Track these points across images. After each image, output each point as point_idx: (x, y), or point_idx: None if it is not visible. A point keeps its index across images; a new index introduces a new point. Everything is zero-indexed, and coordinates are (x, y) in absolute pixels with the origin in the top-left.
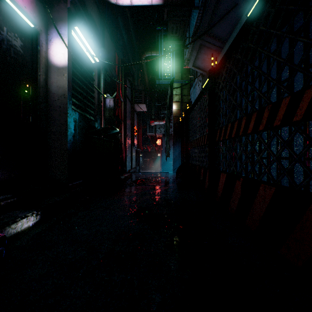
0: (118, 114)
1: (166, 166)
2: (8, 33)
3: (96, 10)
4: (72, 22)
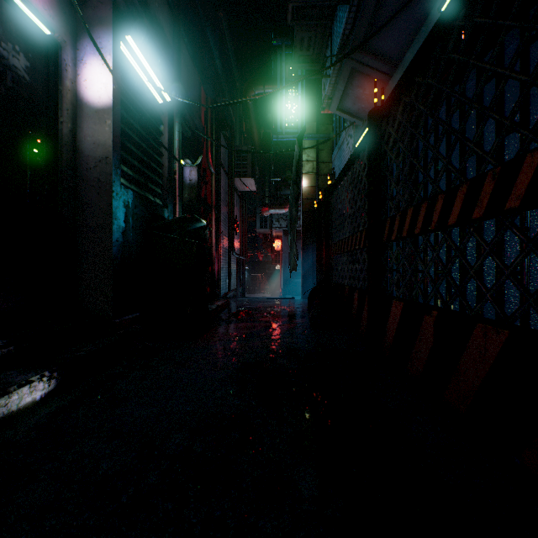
0: (205, 195)
1: (290, 287)
2: (1, 44)
3: (166, 9)
4: (121, 27)
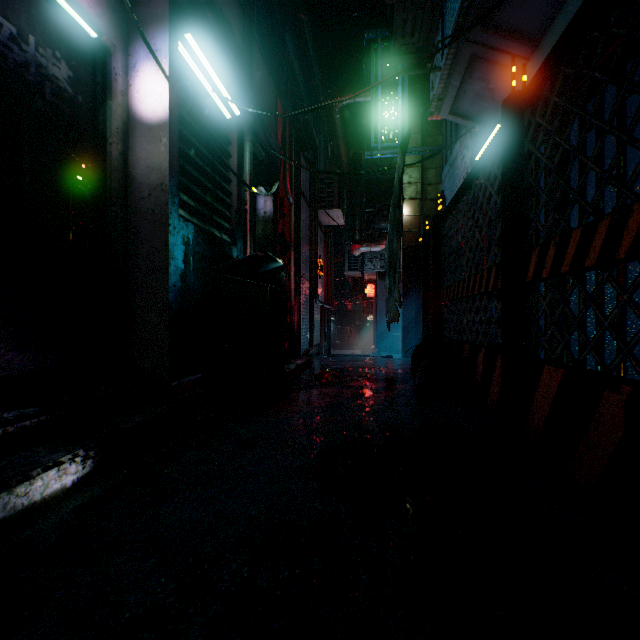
0: (282, 230)
1: (386, 342)
2: (38, 50)
3: (235, 3)
4: (179, 23)
